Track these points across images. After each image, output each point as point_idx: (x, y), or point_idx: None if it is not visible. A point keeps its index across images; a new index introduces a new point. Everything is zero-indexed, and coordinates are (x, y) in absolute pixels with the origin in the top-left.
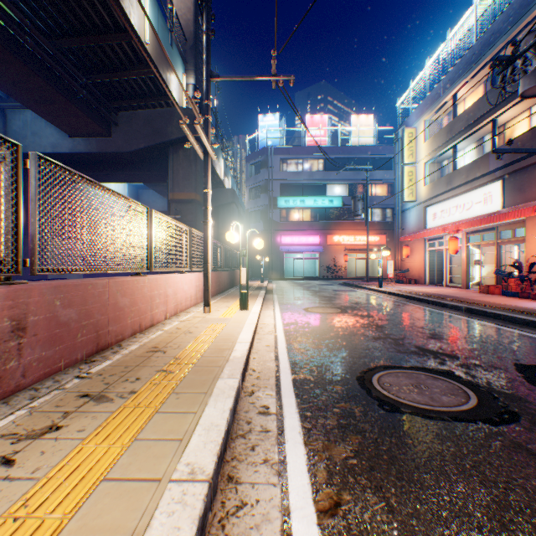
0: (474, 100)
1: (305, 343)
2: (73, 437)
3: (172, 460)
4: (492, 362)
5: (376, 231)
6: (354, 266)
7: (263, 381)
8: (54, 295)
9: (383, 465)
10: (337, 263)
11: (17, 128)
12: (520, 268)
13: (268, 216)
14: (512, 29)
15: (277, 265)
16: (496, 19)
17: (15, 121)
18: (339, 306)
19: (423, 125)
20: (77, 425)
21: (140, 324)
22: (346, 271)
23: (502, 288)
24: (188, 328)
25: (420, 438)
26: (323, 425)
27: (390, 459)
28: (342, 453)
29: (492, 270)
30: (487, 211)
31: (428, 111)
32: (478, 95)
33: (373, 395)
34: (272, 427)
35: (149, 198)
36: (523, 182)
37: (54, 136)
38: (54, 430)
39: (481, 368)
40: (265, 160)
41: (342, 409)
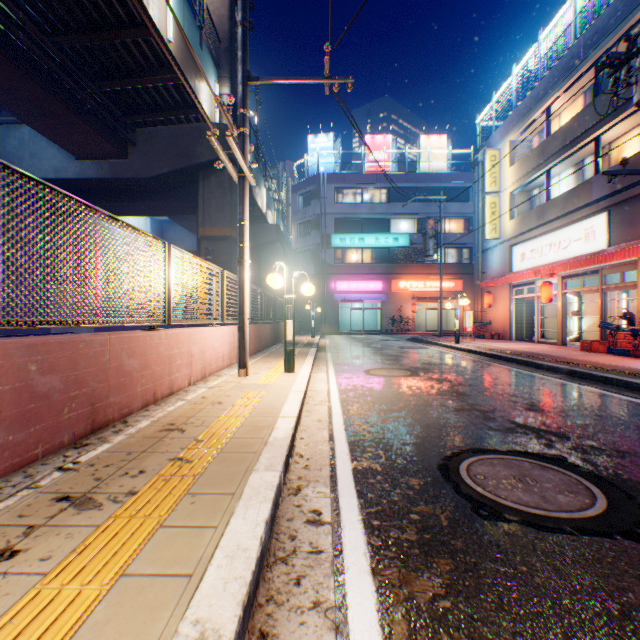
0: (572, 114)
1: (367, 417)
2: (30, 571)
3: (173, 614)
4: (614, 443)
5: (450, 275)
6: (424, 318)
7: (313, 472)
8: (26, 357)
9: (491, 611)
10: (403, 314)
11: (12, 148)
12: (632, 320)
13: (320, 257)
14: (620, 26)
15: (331, 317)
16: (600, 14)
17: (9, 139)
18: (408, 368)
19: (508, 146)
20: (41, 550)
21: (154, 393)
22: (414, 324)
23: (609, 345)
24: (218, 397)
25: (537, 563)
26: (398, 541)
27: (499, 600)
28: (428, 590)
29: (593, 322)
30: (588, 250)
31: (515, 129)
32: (577, 108)
33: (463, 493)
34: (326, 545)
35: (176, 235)
36: (634, 214)
37: (58, 158)
38: (6, 559)
39: (601, 453)
40: (317, 190)
41: (422, 516)
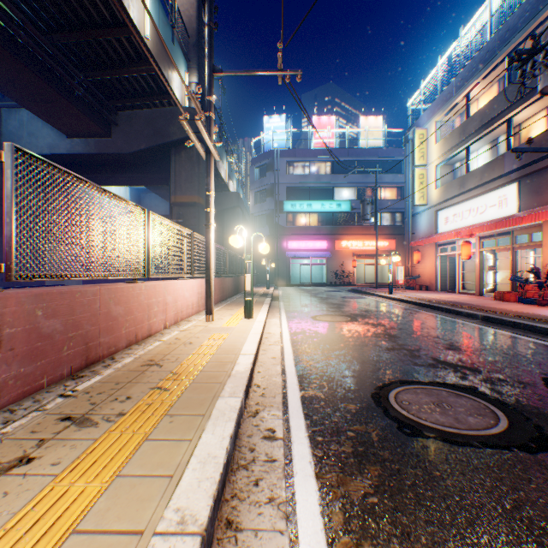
0: (488, 99)
1: (313, 355)
2: (44, 473)
3: (159, 504)
4: (517, 376)
5: (385, 236)
6: (363, 272)
7: (268, 399)
8: (34, 304)
9: (409, 505)
10: (345, 269)
11: (12, 128)
12: (538, 274)
13: (274, 220)
14: (528, 25)
15: (283, 271)
16: (511, 15)
17: (11, 120)
18: (349, 314)
19: (434, 126)
20: (52, 457)
21: (136, 334)
22: (354, 277)
23: (519, 295)
24: (189, 339)
25: (448, 469)
26: (337, 452)
27: (417, 497)
28: (361, 489)
29: (506, 276)
30: (501, 215)
31: (440, 112)
32: (492, 94)
33: (391, 416)
34: (279, 456)
35: (151, 201)
36: (540, 184)
37: (52, 136)
38: (24, 464)
39: (507, 384)
40: (271, 163)
41: (357, 433)
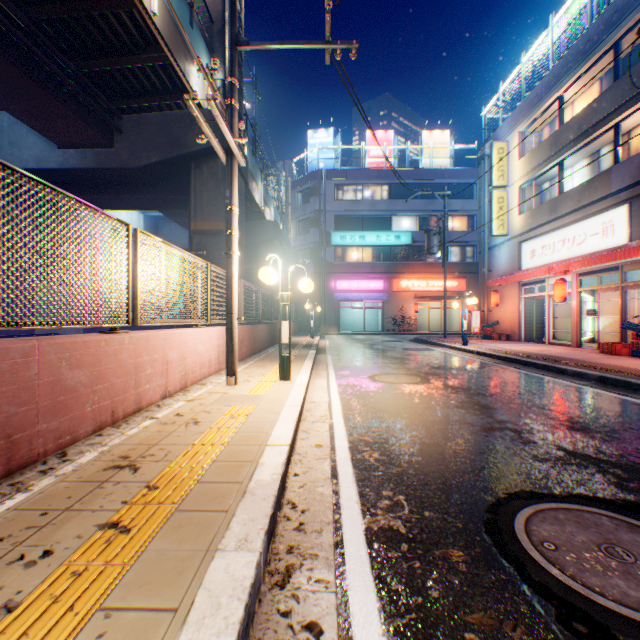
0: (587, 102)
1: (378, 440)
2: None
3: None
4: None
5: (453, 274)
6: (426, 318)
7: (310, 537)
8: None
9: None
10: (405, 314)
11: None
12: None
13: (319, 256)
14: None
15: (331, 317)
16: None
17: None
18: (417, 373)
19: (517, 137)
20: None
21: (112, 411)
22: (416, 324)
23: (633, 347)
24: (195, 415)
25: None
26: None
27: None
28: None
29: (610, 322)
30: (606, 245)
31: (524, 120)
32: (592, 95)
33: (535, 583)
34: None
35: (171, 232)
36: None
37: (39, 146)
38: None
39: None
40: (316, 186)
41: (484, 638)
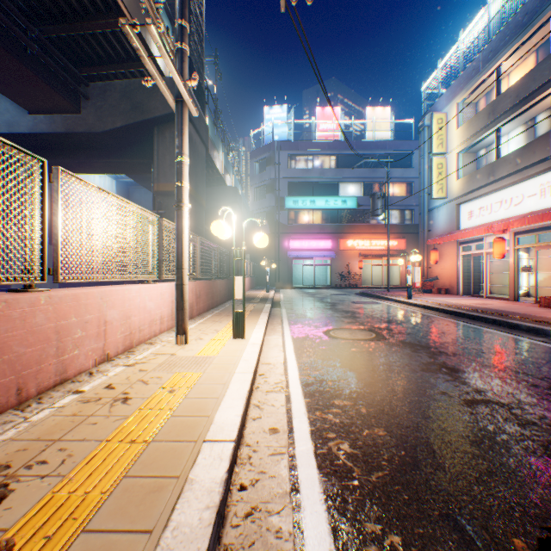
0: (523, 73)
1: (345, 421)
2: None
3: None
4: None
5: (394, 235)
6: (369, 274)
7: None
8: None
9: None
10: (350, 270)
11: None
12: None
13: (275, 218)
14: None
15: (285, 273)
16: None
17: None
18: (370, 328)
19: (456, 108)
20: None
21: (18, 388)
22: (361, 279)
23: None
24: (128, 387)
25: None
26: None
27: None
28: None
29: (544, 278)
30: (545, 205)
31: (462, 92)
32: (529, 66)
33: None
34: None
35: (141, 197)
36: None
37: (10, 112)
38: None
39: None
40: (272, 156)
41: None
